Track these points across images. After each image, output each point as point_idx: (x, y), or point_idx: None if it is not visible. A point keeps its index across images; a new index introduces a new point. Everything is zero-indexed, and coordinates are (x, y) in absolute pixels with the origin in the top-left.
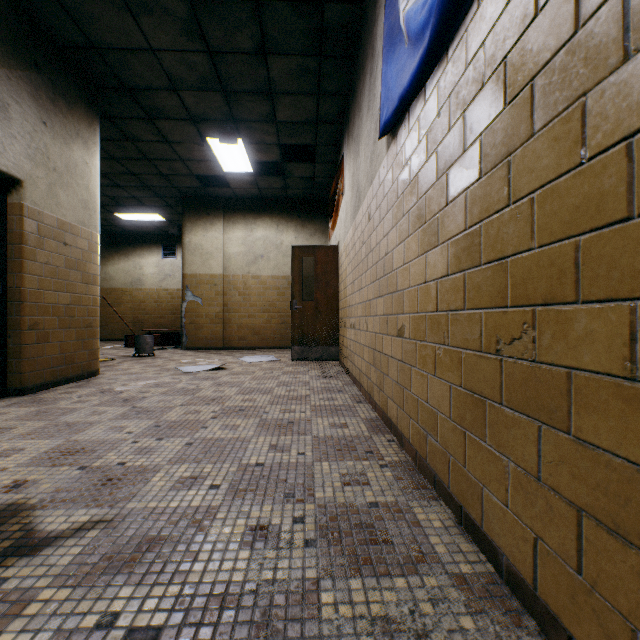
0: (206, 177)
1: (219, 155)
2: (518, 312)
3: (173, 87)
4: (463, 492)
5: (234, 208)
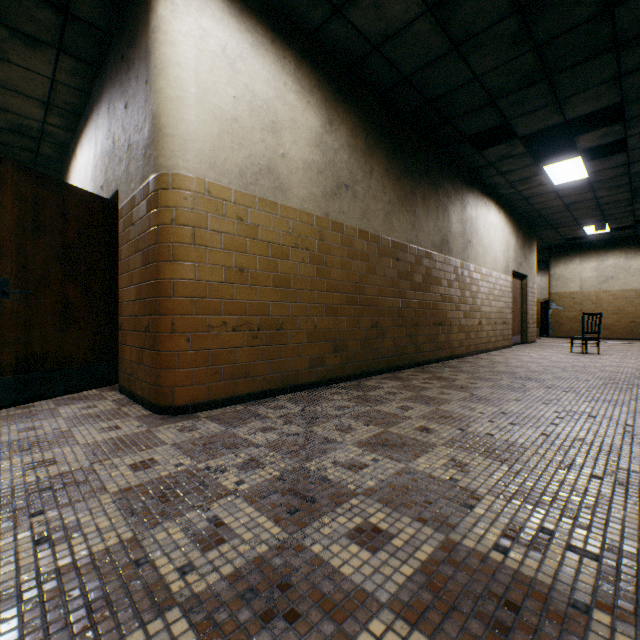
0: None
1: (587, 230)
2: None
3: (574, 220)
4: None
5: (587, 248)
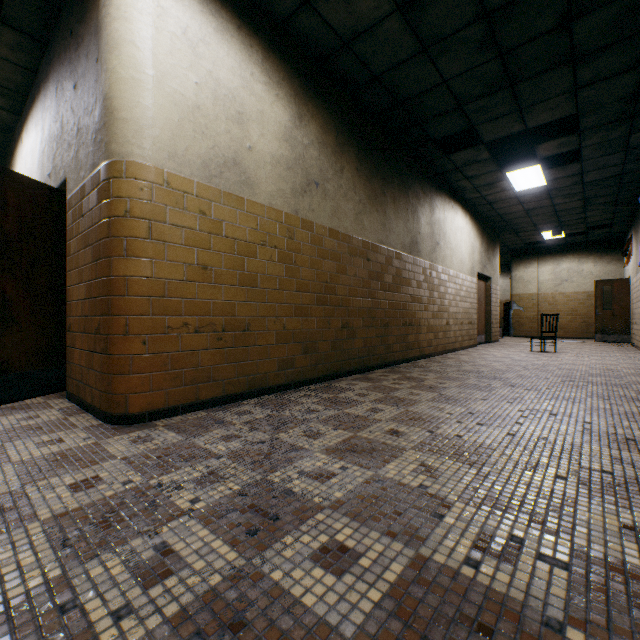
0: None
1: (544, 235)
2: None
3: (533, 225)
4: None
5: (544, 252)
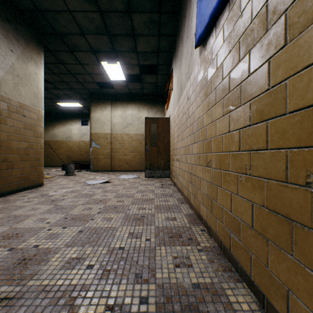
0: (102, 83)
1: (108, 71)
2: None
3: (82, 33)
4: (266, 285)
5: (116, 99)
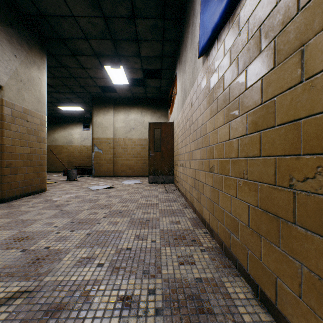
0: (104, 87)
1: (111, 75)
2: (312, 158)
3: (85, 37)
4: (259, 276)
5: (119, 103)
